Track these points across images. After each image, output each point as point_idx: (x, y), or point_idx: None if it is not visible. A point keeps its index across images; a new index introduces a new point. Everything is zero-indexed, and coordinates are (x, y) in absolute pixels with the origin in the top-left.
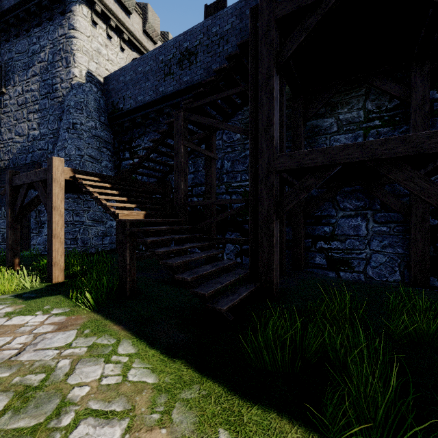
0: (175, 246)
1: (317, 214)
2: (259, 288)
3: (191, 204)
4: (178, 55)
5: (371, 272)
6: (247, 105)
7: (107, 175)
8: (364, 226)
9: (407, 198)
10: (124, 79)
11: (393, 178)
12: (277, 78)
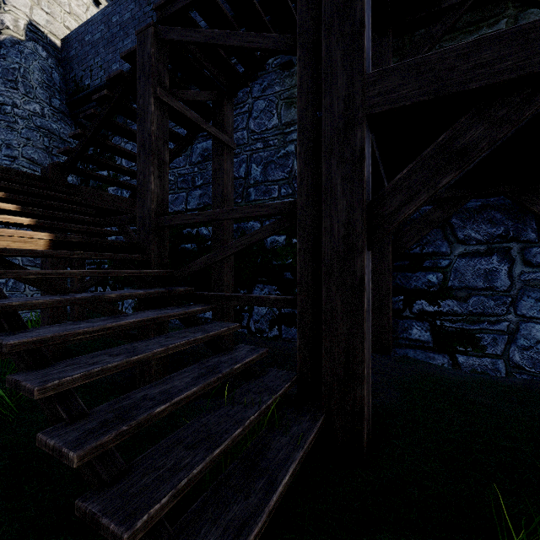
0: (98, 320)
1: (415, 251)
2: (322, 426)
3: (171, 223)
4: None
5: (518, 357)
6: (289, 67)
7: (3, 167)
8: (505, 272)
9: None
10: (91, 37)
11: None
12: None
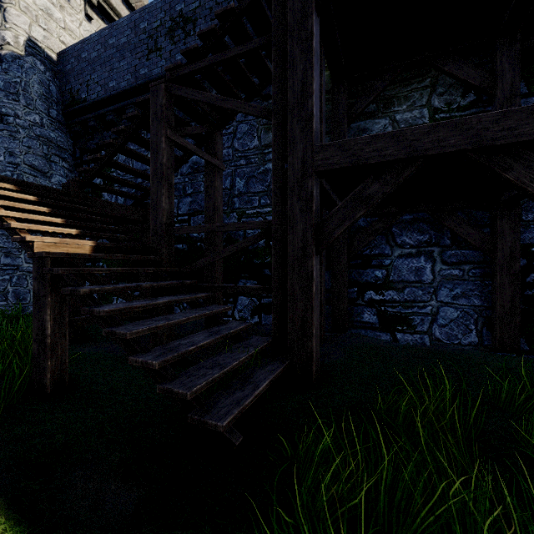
0: (141, 301)
1: (366, 253)
2: (288, 368)
3: (179, 233)
4: (169, 21)
5: (438, 333)
6: (268, 99)
7: (36, 184)
8: (429, 269)
9: (486, 230)
10: (87, 55)
11: (514, 179)
12: (317, 22)
